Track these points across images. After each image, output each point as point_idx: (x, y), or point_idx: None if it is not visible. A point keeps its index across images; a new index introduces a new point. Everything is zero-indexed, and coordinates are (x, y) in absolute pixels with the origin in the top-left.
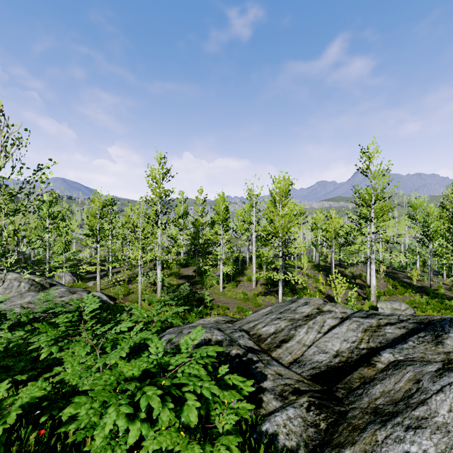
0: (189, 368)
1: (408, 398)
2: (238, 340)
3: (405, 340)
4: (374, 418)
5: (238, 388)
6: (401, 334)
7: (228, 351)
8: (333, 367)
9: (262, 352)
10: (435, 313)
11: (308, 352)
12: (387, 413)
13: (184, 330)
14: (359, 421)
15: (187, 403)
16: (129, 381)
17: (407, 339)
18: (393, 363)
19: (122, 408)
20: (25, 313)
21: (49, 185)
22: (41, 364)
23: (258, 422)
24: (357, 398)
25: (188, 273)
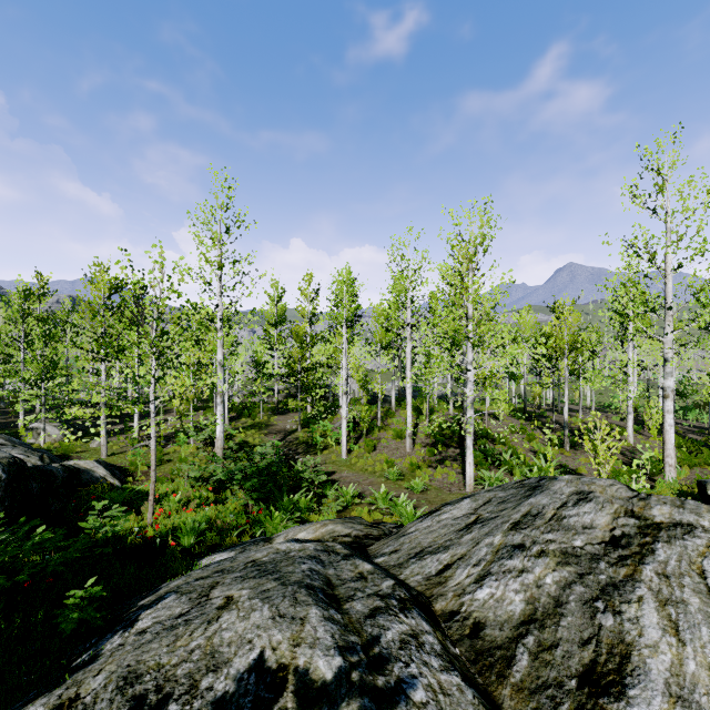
0: None
1: None
2: (404, 672)
3: None
4: None
5: None
6: None
7: None
8: None
9: None
10: None
11: None
12: None
13: (219, 587)
14: None
15: None
16: None
17: None
18: None
19: None
20: None
21: None
22: None
23: None
24: None
25: (285, 424)
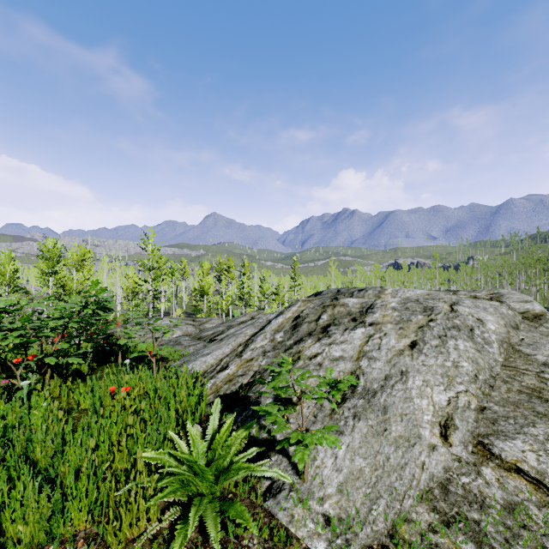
0: None
1: None
2: None
3: None
4: None
5: None
6: None
7: None
8: None
9: None
10: None
11: None
12: None
13: None
14: None
15: None
16: None
17: None
18: None
19: None
20: None
21: None
22: None
23: None
24: None
25: None
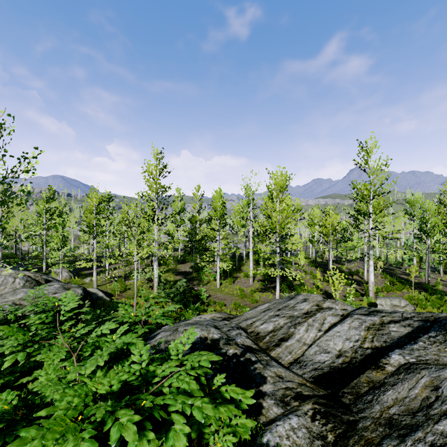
0: (177, 381)
1: (427, 408)
2: (236, 338)
3: (411, 339)
4: (390, 431)
5: (237, 401)
6: (407, 333)
7: (225, 350)
8: (337, 368)
9: (261, 351)
10: (435, 309)
11: (309, 352)
12: (404, 425)
13: (179, 328)
14: (373, 434)
15: (173, 427)
16: (104, 397)
17: (413, 338)
18: (405, 366)
19: (84, 444)
20: (13, 311)
21: (34, 174)
22: (21, 367)
23: (258, 432)
24: (367, 405)
25: (185, 269)
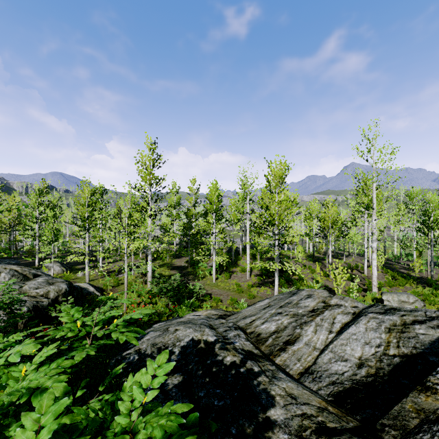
0: None
1: None
2: (234, 341)
3: None
4: None
5: None
6: None
7: (222, 358)
8: (361, 383)
9: (264, 358)
10: None
11: (322, 359)
12: None
13: (170, 327)
14: None
15: None
16: None
17: None
18: None
19: None
20: None
21: None
22: None
23: None
24: None
25: (181, 264)
